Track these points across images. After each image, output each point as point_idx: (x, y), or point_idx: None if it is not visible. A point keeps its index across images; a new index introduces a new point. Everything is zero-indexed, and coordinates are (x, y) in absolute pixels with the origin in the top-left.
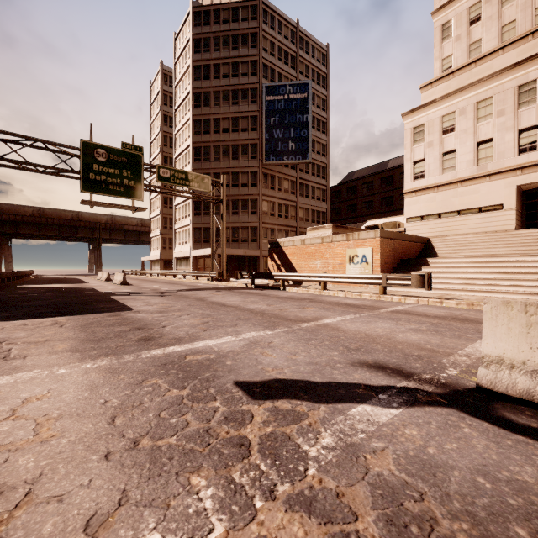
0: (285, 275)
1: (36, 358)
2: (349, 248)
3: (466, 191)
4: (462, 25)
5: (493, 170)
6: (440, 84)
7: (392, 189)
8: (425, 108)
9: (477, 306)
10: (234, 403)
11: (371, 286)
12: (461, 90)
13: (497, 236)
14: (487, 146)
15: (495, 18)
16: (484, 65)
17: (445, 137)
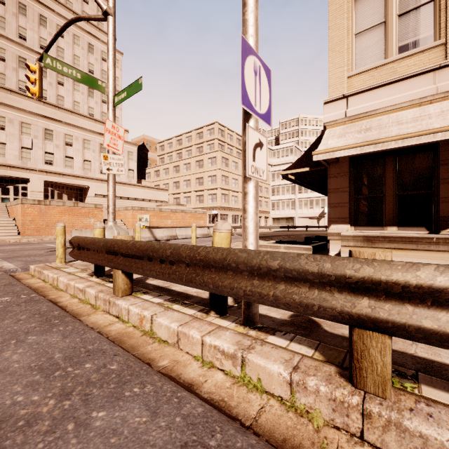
0: None
1: None
2: None
3: None
4: None
5: None
6: None
7: None
8: None
9: (2, 242)
10: None
11: None
12: None
13: None
14: None
15: None
16: None
17: None
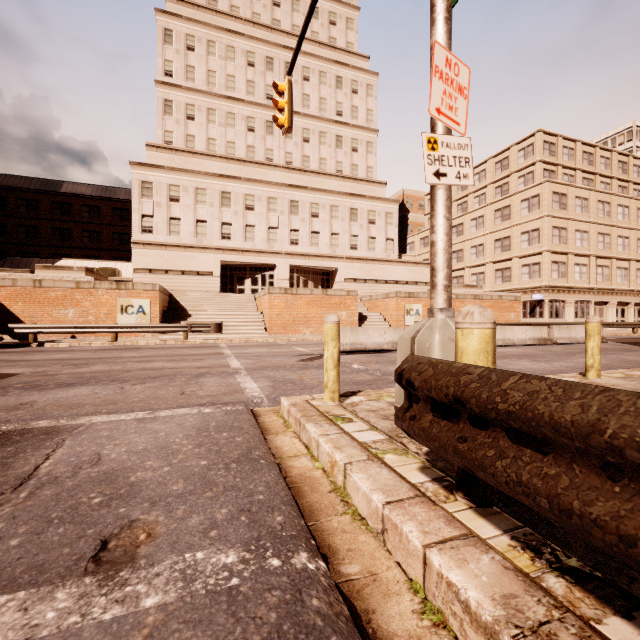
0: (43, 327)
1: (207, 377)
2: (121, 297)
3: (189, 256)
4: (182, 114)
5: (207, 245)
6: (165, 153)
7: (70, 220)
8: (155, 169)
9: (250, 341)
10: (312, 362)
11: (148, 335)
12: (185, 171)
13: (220, 296)
14: (203, 225)
15: (204, 128)
16: (199, 160)
17: (173, 204)
